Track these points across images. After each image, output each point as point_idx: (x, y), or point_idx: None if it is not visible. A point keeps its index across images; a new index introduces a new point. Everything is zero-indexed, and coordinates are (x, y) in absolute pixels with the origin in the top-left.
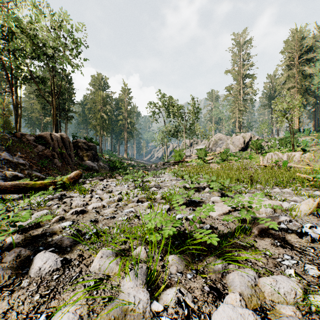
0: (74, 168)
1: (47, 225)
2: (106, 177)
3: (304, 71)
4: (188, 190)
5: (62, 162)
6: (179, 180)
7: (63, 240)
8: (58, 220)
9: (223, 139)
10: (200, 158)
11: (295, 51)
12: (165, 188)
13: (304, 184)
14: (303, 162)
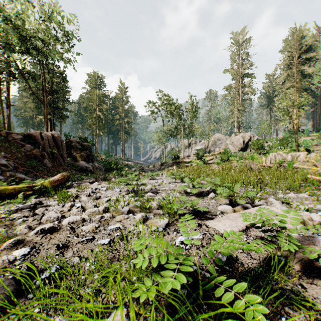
0: (67, 169)
1: None
2: (98, 179)
3: (304, 70)
4: (189, 196)
5: (53, 162)
6: (179, 183)
7: None
8: (11, 245)
9: (222, 139)
10: (200, 158)
11: (295, 50)
12: (163, 192)
13: (318, 187)
14: (308, 162)
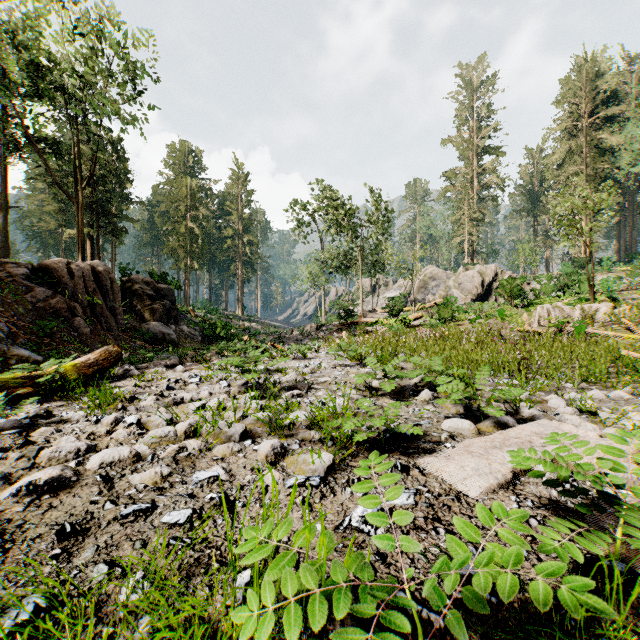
0: (123, 337)
1: None
2: (185, 359)
3: (601, 141)
4: (377, 396)
5: (93, 324)
6: (354, 367)
7: None
8: None
9: (440, 277)
10: (395, 316)
11: (583, 100)
12: (321, 389)
13: None
14: (616, 324)
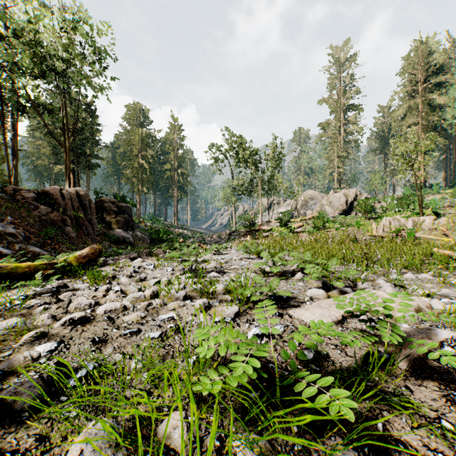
0: (97, 240)
1: (9, 350)
2: (141, 254)
3: (432, 100)
4: (268, 277)
5: (78, 231)
6: (254, 259)
7: (20, 392)
8: (32, 340)
9: (316, 198)
10: (284, 225)
11: (419, 71)
12: (232, 272)
13: (447, 265)
14: (437, 231)
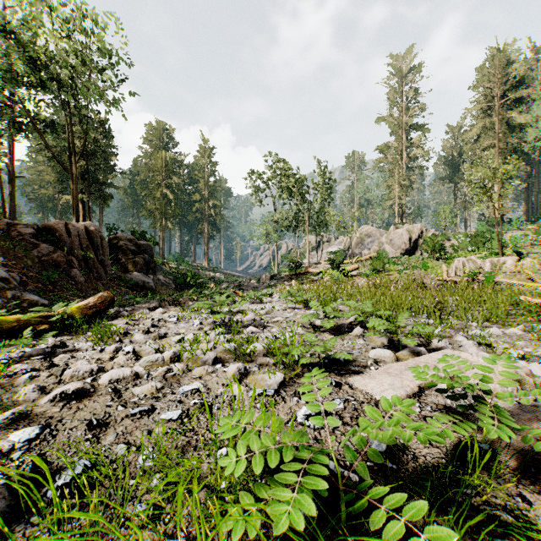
0: (111, 285)
1: None
2: (163, 303)
3: (511, 119)
4: (319, 332)
5: (87, 274)
6: (301, 310)
7: None
8: (7, 423)
9: (374, 235)
10: (336, 267)
11: (496, 85)
12: (274, 326)
13: (538, 317)
14: (520, 274)
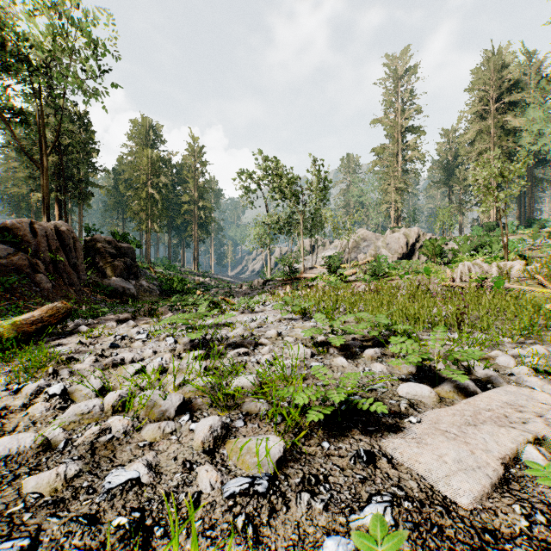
0: (85, 292)
1: None
2: (138, 313)
3: (506, 123)
4: (324, 353)
5: (56, 280)
6: (298, 321)
7: None
8: None
9: (370, 239)
10: (333, 272)
11: (491, 88)
12: (268, 345)
13: None
14: (529, 280)
